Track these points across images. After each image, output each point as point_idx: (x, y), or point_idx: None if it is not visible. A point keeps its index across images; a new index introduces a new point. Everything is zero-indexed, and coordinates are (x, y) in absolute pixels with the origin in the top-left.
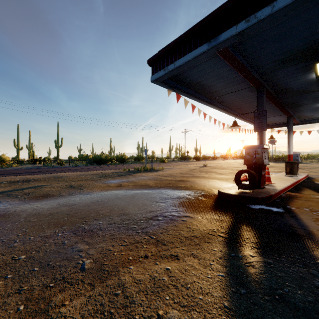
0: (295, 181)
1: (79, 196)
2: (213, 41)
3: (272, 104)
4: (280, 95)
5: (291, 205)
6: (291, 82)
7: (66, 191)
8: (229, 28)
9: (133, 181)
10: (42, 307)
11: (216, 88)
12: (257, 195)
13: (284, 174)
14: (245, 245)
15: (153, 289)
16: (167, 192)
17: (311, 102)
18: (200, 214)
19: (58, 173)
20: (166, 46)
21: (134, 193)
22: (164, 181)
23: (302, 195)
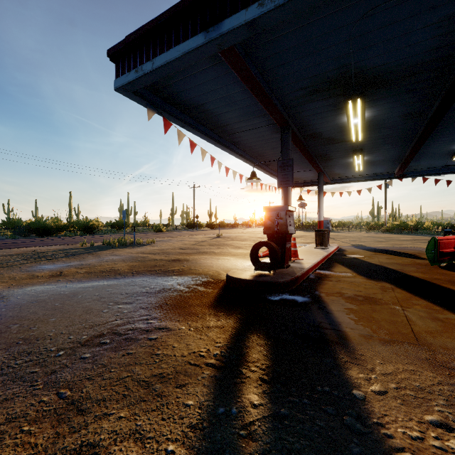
0: (325, 255)
1: None
2: (212, 30)
3: (301, 154)
4: (310, 142)
5: (321, 290)
6: (321, 125)
7: None
8: (235, 13)
9: (90, 265)
10: None
11: (227, 120)
12: (279, 278)
13: (314, 245)
14: (248, 378)
15: None
16: (146, 282)
17: (342, 156)
18: (188, 320)
19: None
20: (138, 29)
21: (79, 288)
22: (148, 262)
23: (333, 274)
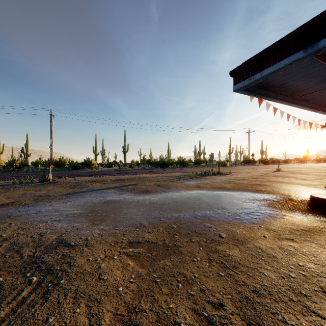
0: None
1: (172, 193)
2: (310, 47)
3: None
4: None
5: None
6: None
7: (158, 188)
8: None
9: (208, 183)
10: (213, 250)
11: (304, 87)
12: None
13: None
14: None
15: (285, 253)
16: (249, 194)
17: None
18: (297, 215)
19: (137, 174)
20: (251, 57)
21: (217, 193)
22: (239, 184)
23: None
